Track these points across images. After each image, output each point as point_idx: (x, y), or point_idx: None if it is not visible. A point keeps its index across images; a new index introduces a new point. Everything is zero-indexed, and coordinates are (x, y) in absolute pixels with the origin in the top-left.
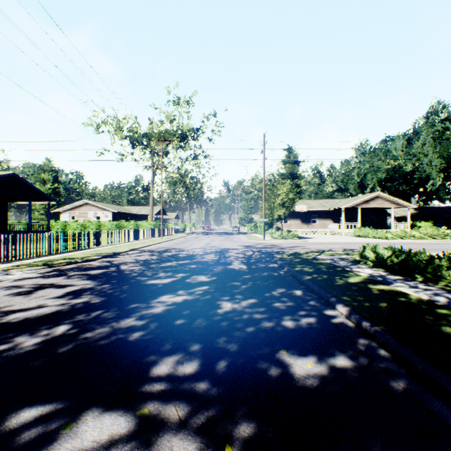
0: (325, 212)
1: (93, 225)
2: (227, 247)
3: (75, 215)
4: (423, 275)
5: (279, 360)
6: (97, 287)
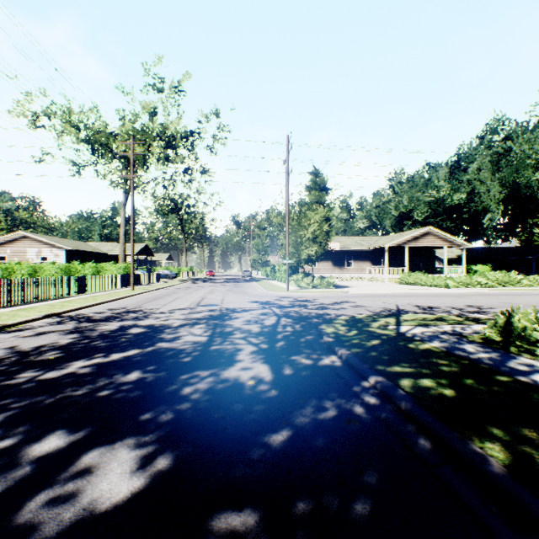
0: (363, 252)
1: (24, 268)
2: (231, 306)
3: (5, 255)
4: None
5: None
6: None
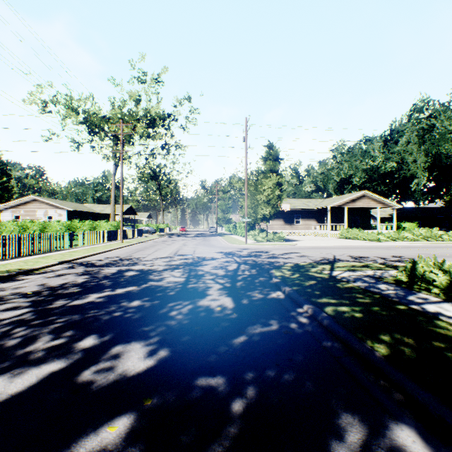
0: (309, 212)
1: (36, 225)
2: (201, 256)
3: (19, 214)
4: None
5: None
6: None
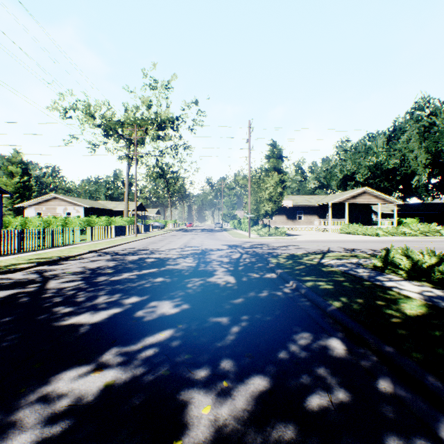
0: (311, 208)
1: (58, 221)
2: (208, 247)
3: (41, 211)
4: None
5: None
6: None
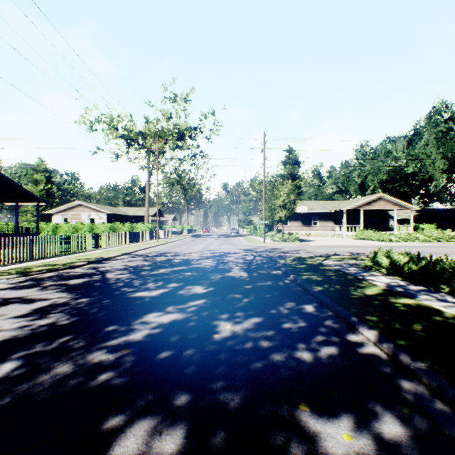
0: (327, 214)
1: (86, 227)
2: (226, 251)
3: (67, 217)
4: (449, 285)
5: (300, 424)
6: (72, 301)
